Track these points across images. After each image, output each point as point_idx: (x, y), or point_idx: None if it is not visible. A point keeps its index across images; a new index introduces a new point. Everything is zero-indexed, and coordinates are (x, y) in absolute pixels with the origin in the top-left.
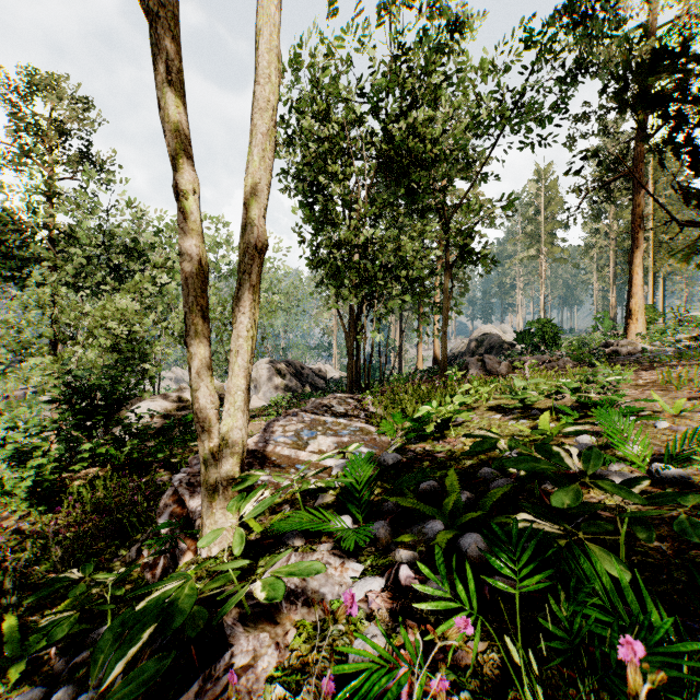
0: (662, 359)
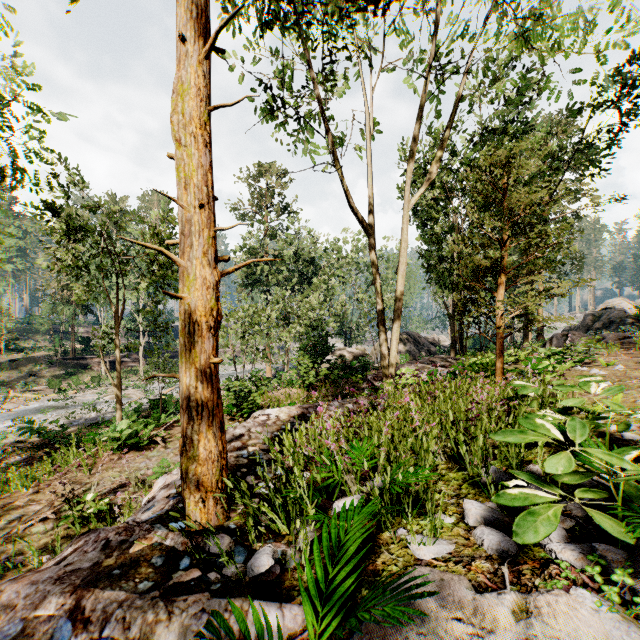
0: None
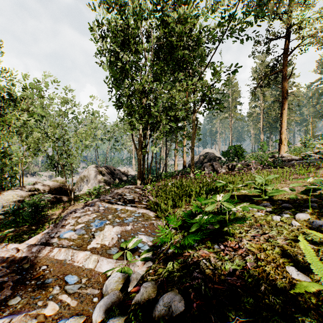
0: (319, 163)
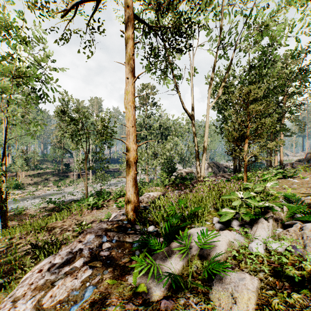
0: None
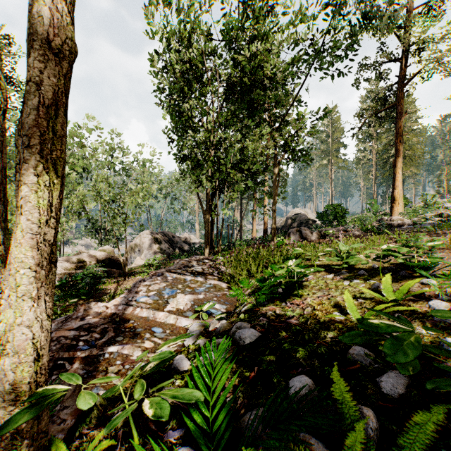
0: (430, 229)
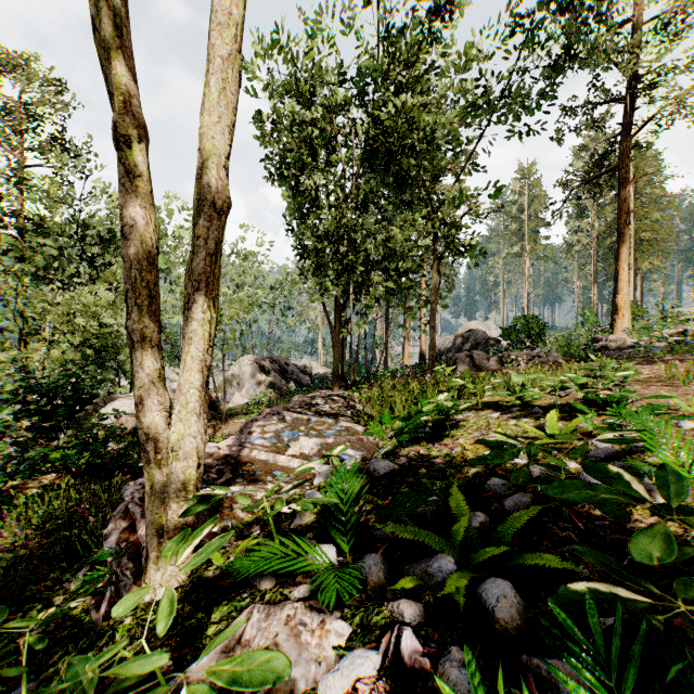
0: (656, 353)
